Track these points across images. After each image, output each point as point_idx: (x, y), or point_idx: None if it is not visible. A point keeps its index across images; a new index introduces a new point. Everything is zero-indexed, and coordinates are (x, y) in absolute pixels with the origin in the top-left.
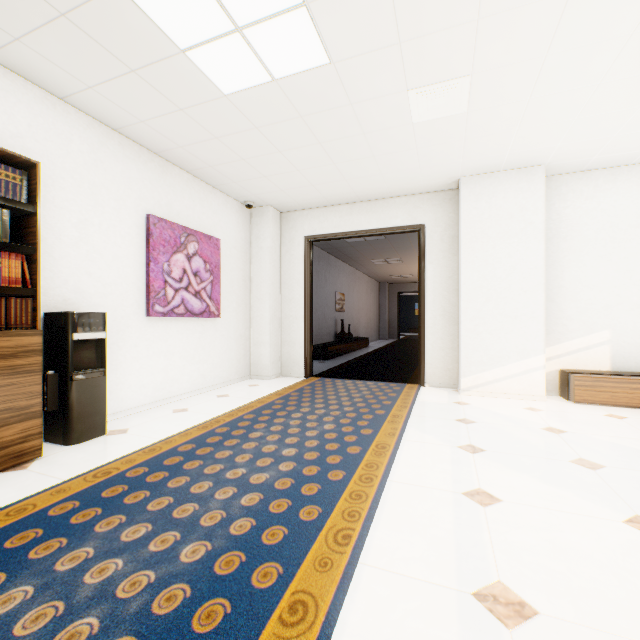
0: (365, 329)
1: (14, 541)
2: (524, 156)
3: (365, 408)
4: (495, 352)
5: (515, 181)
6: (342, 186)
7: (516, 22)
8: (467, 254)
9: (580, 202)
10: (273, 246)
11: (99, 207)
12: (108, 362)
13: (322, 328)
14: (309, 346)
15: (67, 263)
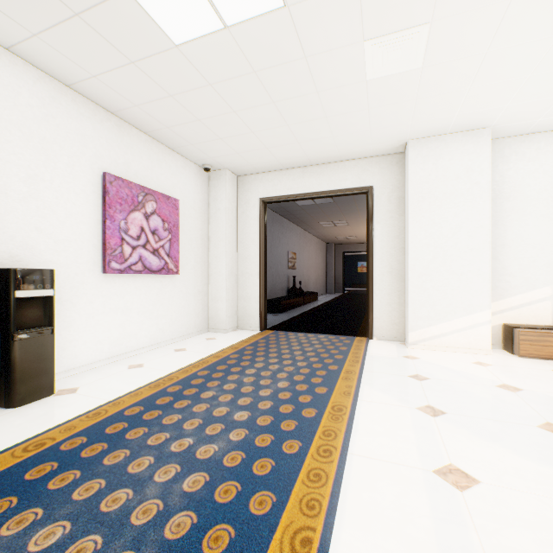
0: (314, 285)
1: None
2: (472, 118)
3: (318, 363)
4: (442, 307)
5: (461, 143)
6: (295, 149)
7: None
8: (414, 214)
9: (522, 164)
10: (230, 207)
11: (50, 163)
12: (61, 319)
13: (276, 284)
14: (264, 301)
15: (14, 218)
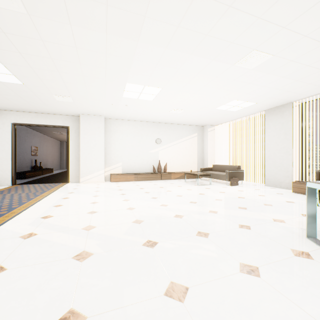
0: (51, 164)
1: None
2: (97, 113)
3: (41, 190)
4: (91, 169)
5: (97, 119)
6: (32, 108)
7: (78, 93)
8: (82, 139)
9: (115, 127)
10: None
11: None
12: None
13: (23, 164)
14: (15, 171)
15: None
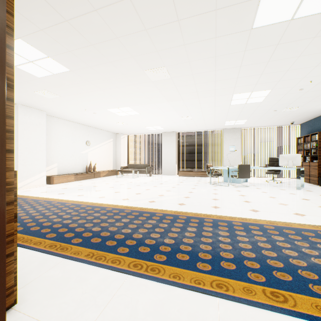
0: None
1: (36, 228)
2: (45, 109)
3: None
4: (32, 172)
5: (38, 113)
6: None
7: (77, 98)
8: (21, 135)
9: (51, 125)
10: None
11: None
12: None
13: None
14: None
15: None
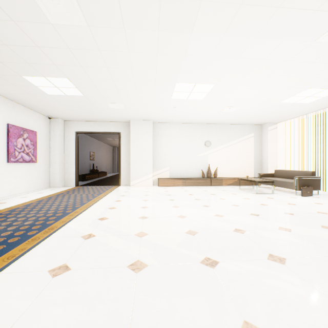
0: (105, 168)
1: None
2: (146, 118)
3: (97, 191)
4: (140, 173)
5: (145, 123)
6: (90, 117)
7: (129, 99)
8: (132, 144)
9: (163, 131)
10: (61, 134)
11: None
12: None
13: (83, 167)
14: (77, 174)
15: None
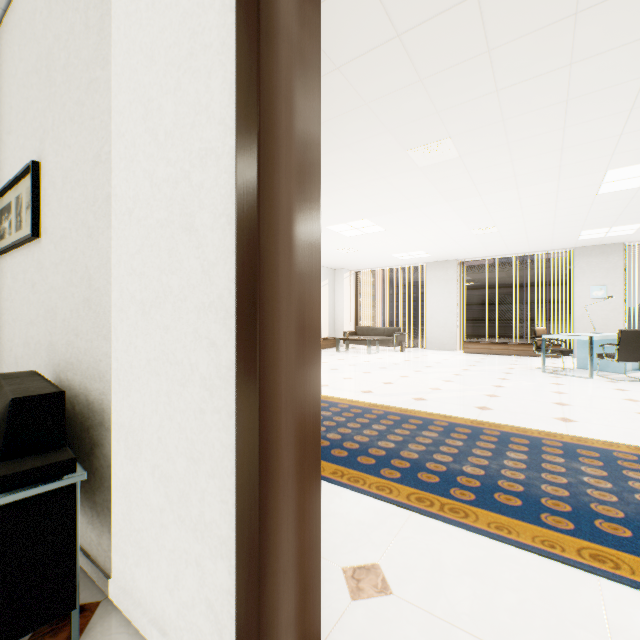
0: None
1: None
2: None
3: None
4: None
5: None
6: None
7: None
8: None
9: None
10: None
11: None
12: None
13: None
14: None
15: None
